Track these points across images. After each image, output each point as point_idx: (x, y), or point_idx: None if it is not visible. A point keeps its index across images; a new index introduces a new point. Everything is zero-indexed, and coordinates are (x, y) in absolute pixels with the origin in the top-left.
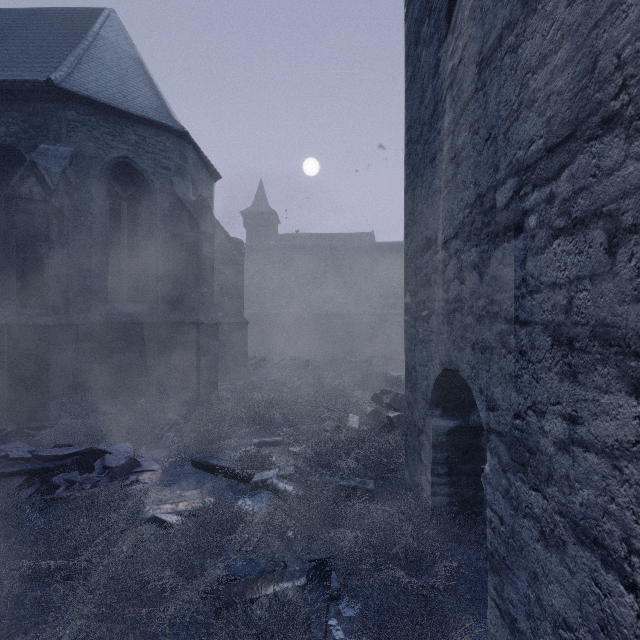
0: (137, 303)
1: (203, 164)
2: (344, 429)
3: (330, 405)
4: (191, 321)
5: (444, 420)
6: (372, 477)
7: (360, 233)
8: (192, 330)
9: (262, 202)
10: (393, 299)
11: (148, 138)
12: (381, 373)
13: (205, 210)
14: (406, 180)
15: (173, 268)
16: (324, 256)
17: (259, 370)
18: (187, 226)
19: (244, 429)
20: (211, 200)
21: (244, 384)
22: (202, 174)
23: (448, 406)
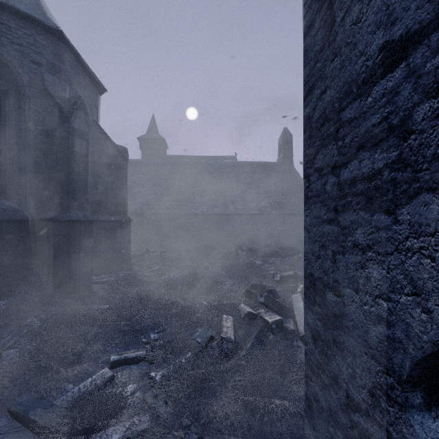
0: (4, 200)
1: (85, 72)
2: (217, 334)
3: (203, 300)
4: (60, 218)
5: (437, 420)
6: (259, 434)
7: (226, 156)
8: (61, 227)
9: (154, 131)
10: (252, 203)
11: (14, 28)
12: (247, 263)
13: (77, 106)
14: (309, 12)
15: (45, 165)
16: (200, 170)
17: (143, 261)
18: (58, 122)
19: (101, 343)
20: (96, 109)
21: (122, 278)
22: (84, 81)
23: (437, 384)
